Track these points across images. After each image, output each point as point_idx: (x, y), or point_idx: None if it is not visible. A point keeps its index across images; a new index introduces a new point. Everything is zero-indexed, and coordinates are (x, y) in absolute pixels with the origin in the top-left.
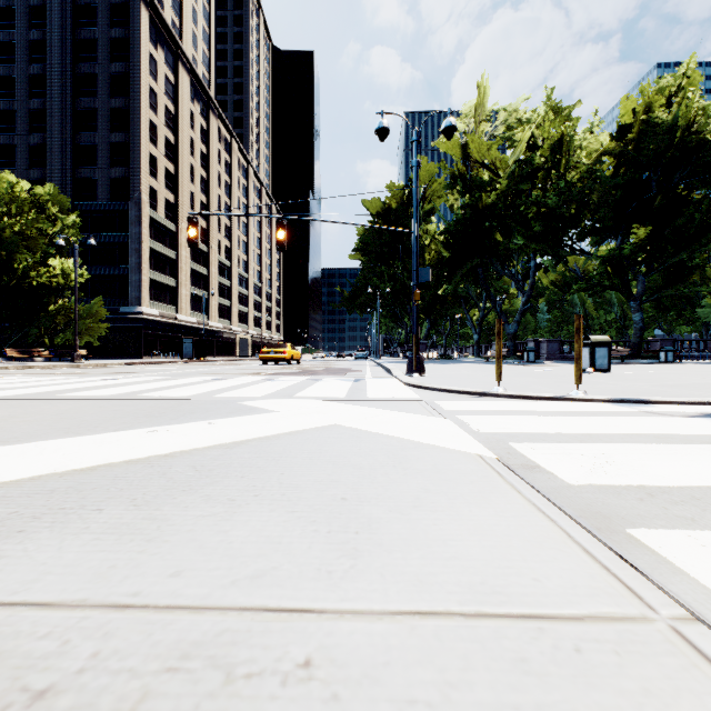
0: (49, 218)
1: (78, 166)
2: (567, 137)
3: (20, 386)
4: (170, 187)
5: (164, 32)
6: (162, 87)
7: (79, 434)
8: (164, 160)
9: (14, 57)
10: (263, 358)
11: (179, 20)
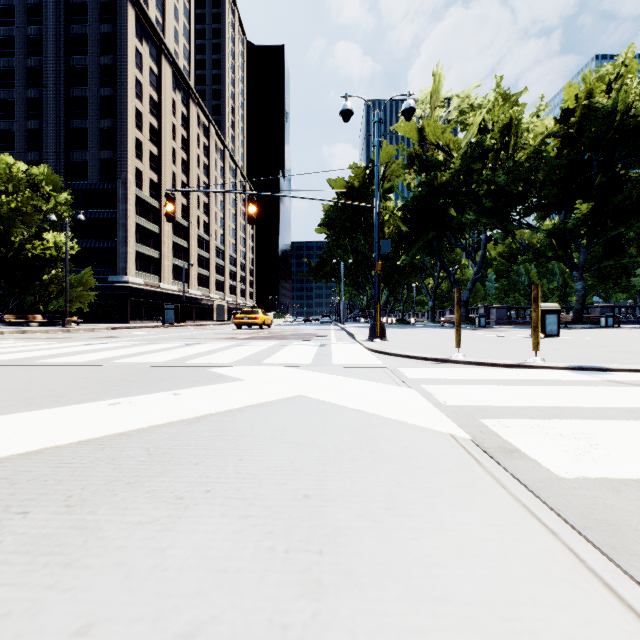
0: (43, 196)
1: (71, 149)
2: (515, 120)
3: (6, 351)
4: (154, 168)
5: (149, 28)
6: (147, 77)
7: (41, 407)
8: (149, 144)
9: (14, 51)
10: (237, 323)
11: (162, 17)
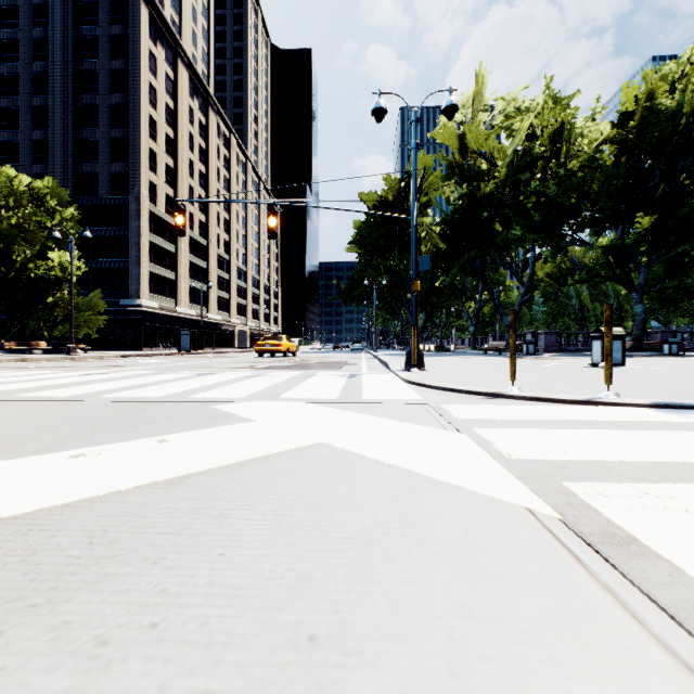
0: (48, 211)
1: (79, 161)
2: (567, 124)
3: None
4: (170, 181)
5: (164, 29)
6: (162, 83)
7: None
8: (164, 155)
9: (18, 55)
10: (259, 350)
11: (179, 18)
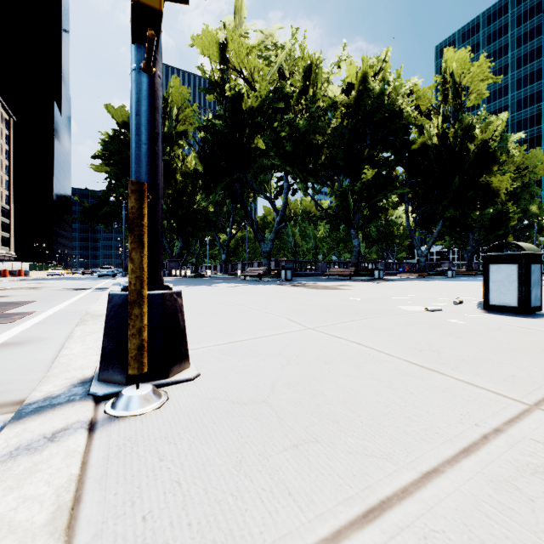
0: None
1: None
2: (318, 67)
3: None
4: None
5: None
6: None
7: None
8: None
9: None
10: None
11: None
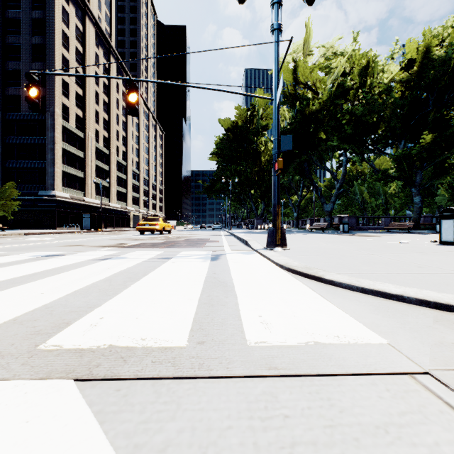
0: None
1: (6, 86)
2: (372, 63)
3: None
4: (79, 105)
5: None
6: (73, 32)
7: None
8: (75, 86)
9: None
10: (139, 229)
11: None
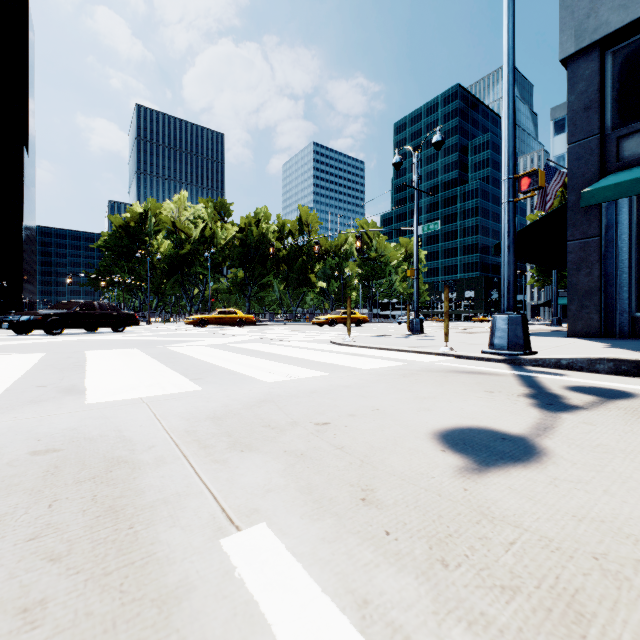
0: None
1: None
2: (216, 232)
3: None
4: None
5: None
6: None
7: None
8: None
9: None
10: None
11: None
